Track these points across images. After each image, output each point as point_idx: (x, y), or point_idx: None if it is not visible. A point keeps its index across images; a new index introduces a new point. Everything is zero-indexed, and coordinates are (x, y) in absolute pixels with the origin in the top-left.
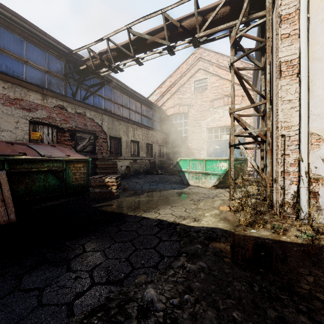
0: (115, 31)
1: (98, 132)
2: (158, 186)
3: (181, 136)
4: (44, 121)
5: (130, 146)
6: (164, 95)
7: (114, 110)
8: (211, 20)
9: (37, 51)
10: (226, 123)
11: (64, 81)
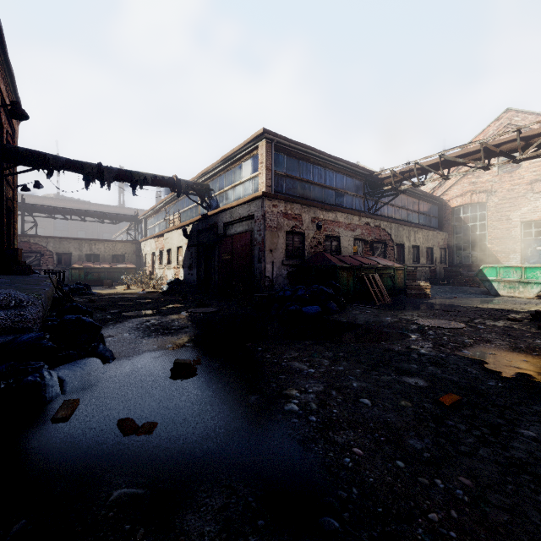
0: (425, 157)
1: (388, 241)
2: (458, 295)
3: (474, 235)
4: (359, 237)
5: (411, 252)
6: (445, 181)
7: (394, 215)
8: (536, 146)
9: (350, 182)
10: None
11: (363, 199)
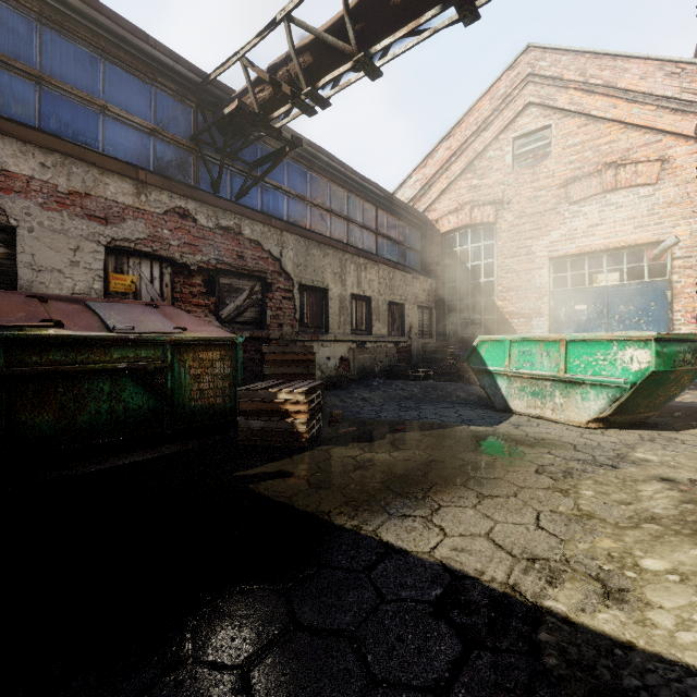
0: None
1: (273, 274)
2: (423, 413)
3: (477, 284)
4: (142, 248)
5: (349, 308)
6: (432, 185)
7: (311, 223)
8: None
9: (128, 83)
10: (609, 240)
11: (192, 153)
